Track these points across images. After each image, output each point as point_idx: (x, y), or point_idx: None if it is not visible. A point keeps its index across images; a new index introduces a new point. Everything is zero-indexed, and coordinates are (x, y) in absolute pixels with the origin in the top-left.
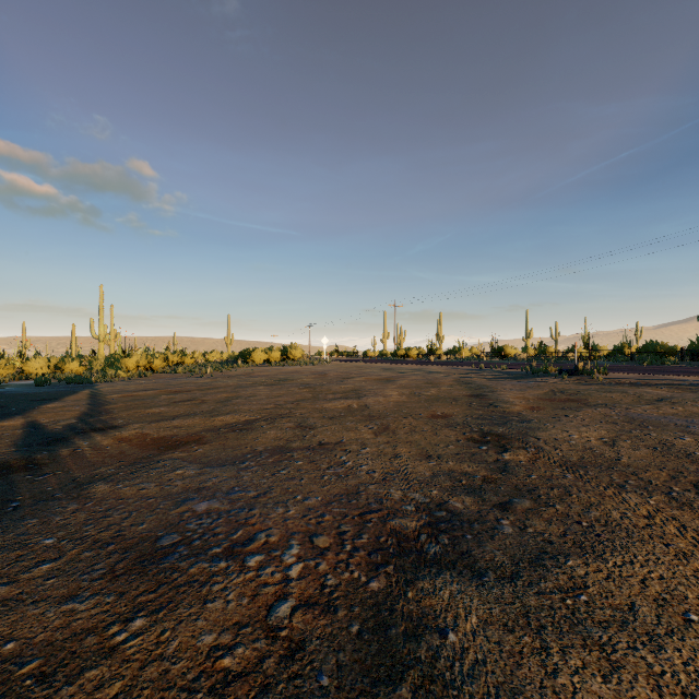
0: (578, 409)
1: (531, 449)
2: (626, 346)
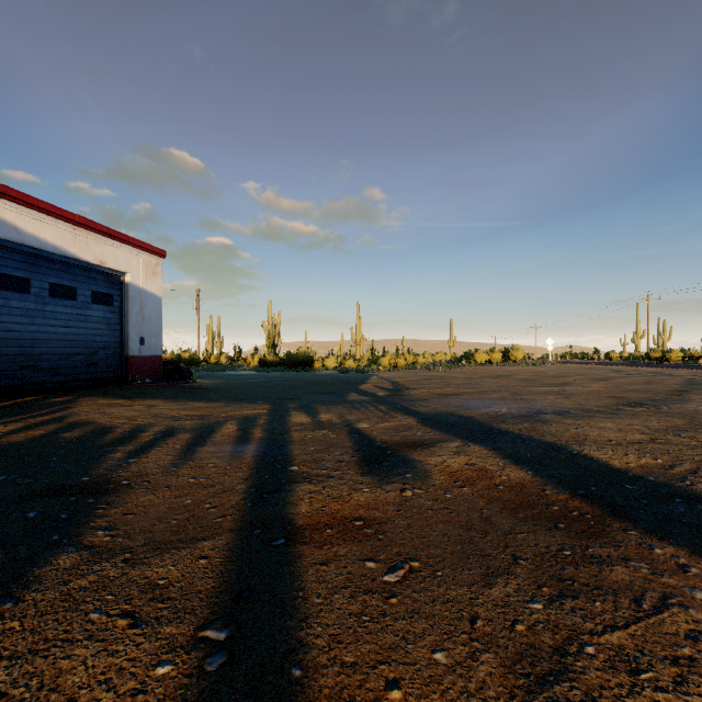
0: None
1: (652, 408)
2: None
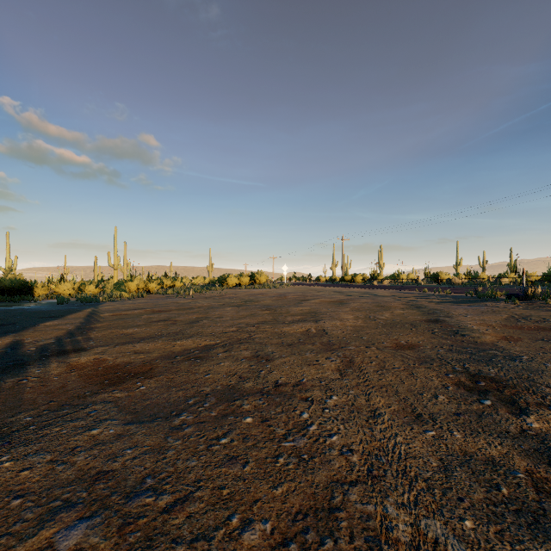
0: None
1: None
2: None
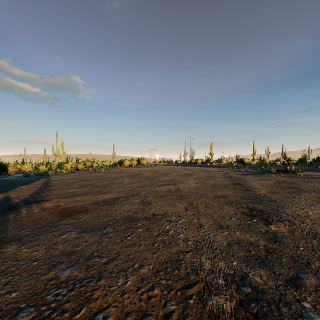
0: (298, 193)
1: (285, 222)
2: (307, 158)
